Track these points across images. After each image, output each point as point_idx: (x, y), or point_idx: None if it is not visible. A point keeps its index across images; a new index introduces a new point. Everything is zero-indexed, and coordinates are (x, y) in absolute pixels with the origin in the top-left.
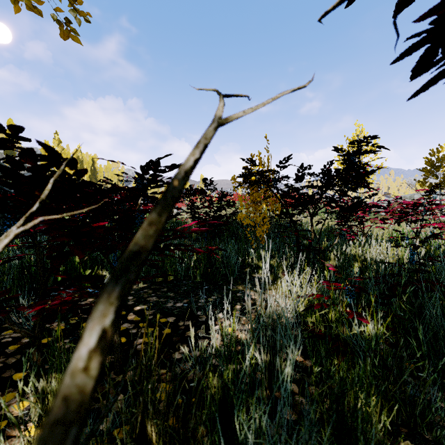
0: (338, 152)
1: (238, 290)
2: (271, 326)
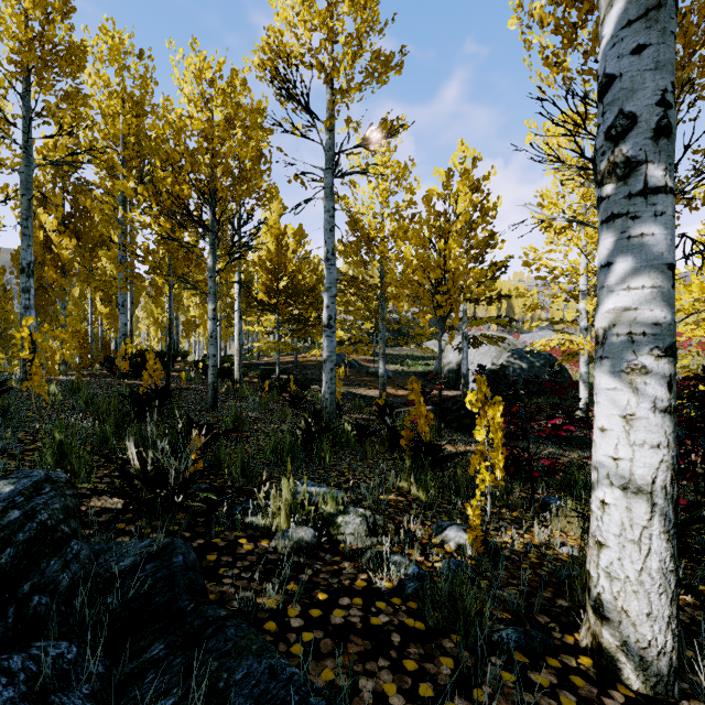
0: None
1: None
2: None
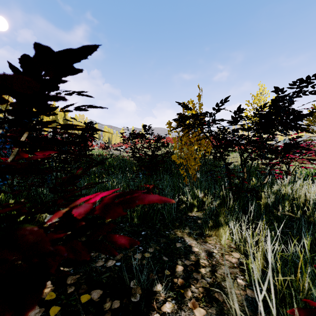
0: (278, 93)
1: (177, 237)
2: (228, 312)
